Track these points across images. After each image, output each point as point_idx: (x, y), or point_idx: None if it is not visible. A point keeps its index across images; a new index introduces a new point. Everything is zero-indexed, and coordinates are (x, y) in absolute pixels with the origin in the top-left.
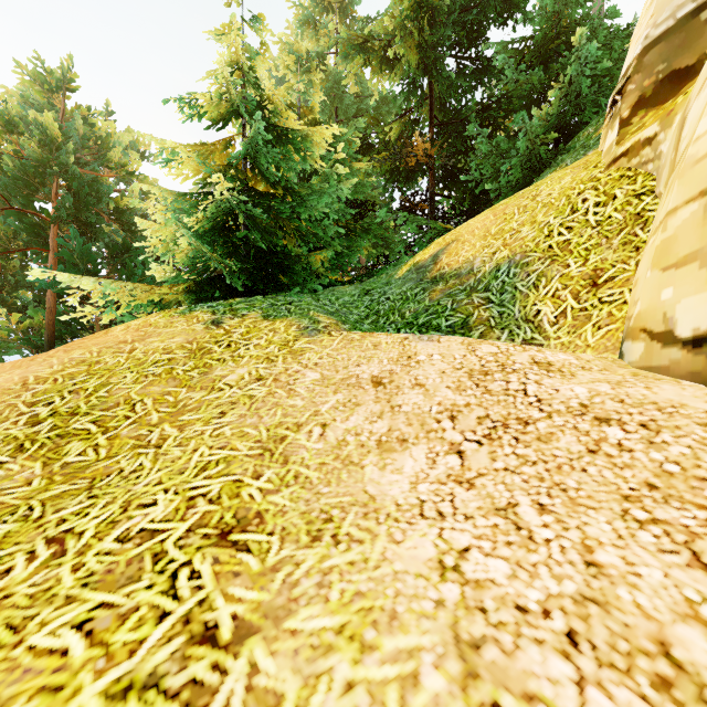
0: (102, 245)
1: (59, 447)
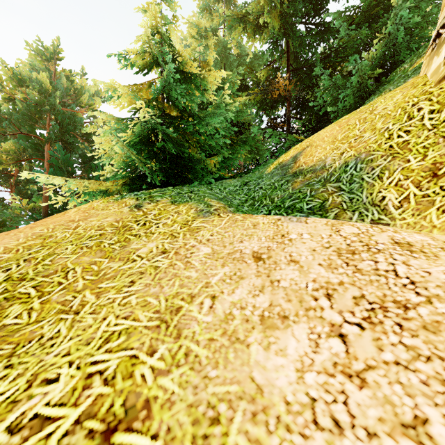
0: (77, 156)
1: (2, 310)
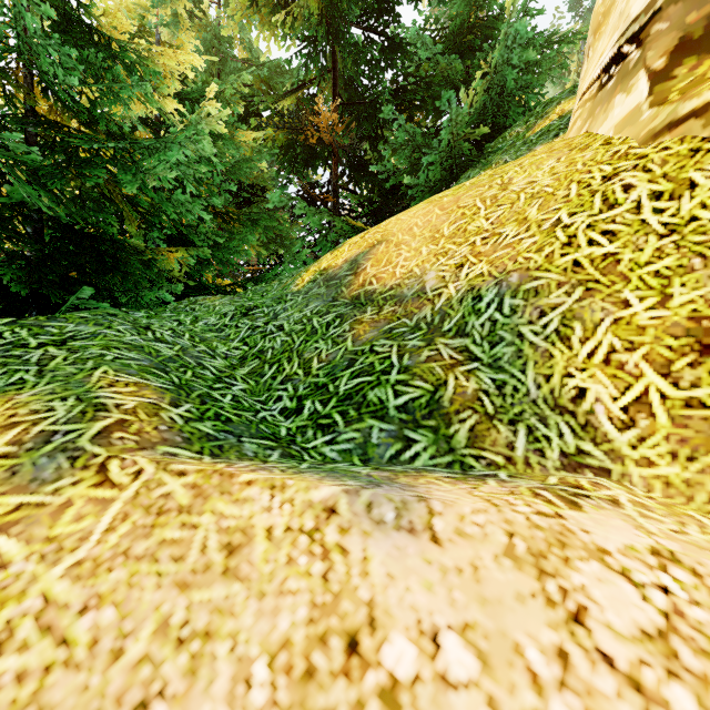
0: None
1: None
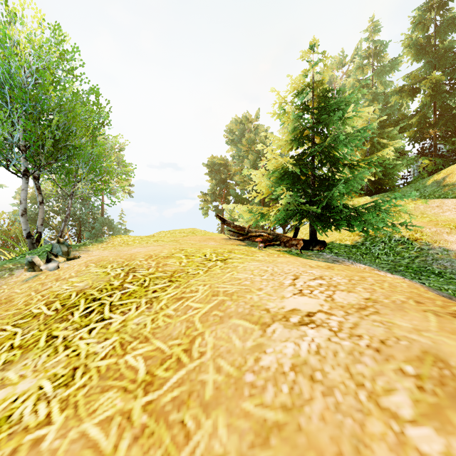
0: None
1: None
